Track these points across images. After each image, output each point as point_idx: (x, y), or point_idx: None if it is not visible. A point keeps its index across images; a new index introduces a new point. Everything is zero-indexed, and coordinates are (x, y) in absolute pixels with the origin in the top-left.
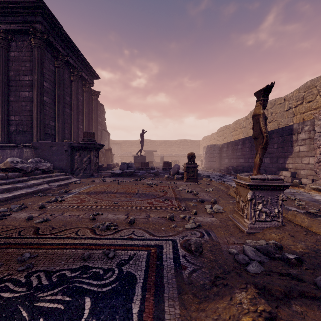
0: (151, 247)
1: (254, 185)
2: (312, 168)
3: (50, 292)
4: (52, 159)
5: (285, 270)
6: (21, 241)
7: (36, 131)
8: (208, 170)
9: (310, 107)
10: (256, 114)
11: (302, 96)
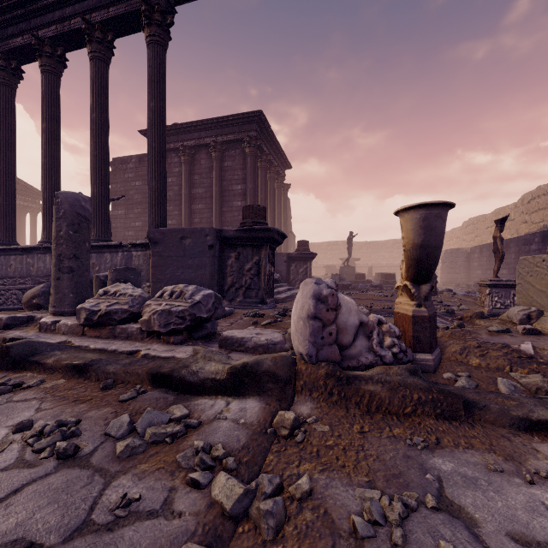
0: None
1: (491, 285)
2: None
3: None
4: None
5: None
6: None
7: None
8: (448, 286)
9: None
10: (494, 236)
11: None
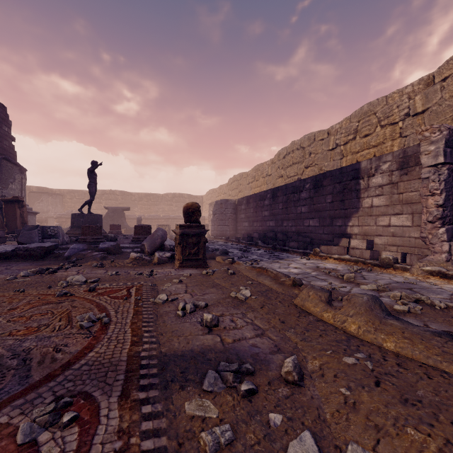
0: None
1: None
2: (395, 234)
3: None
4: None
5: None
6: None
7: None
8: (218, 240)
9: (368, 143)
10: None
11: (355, 127)
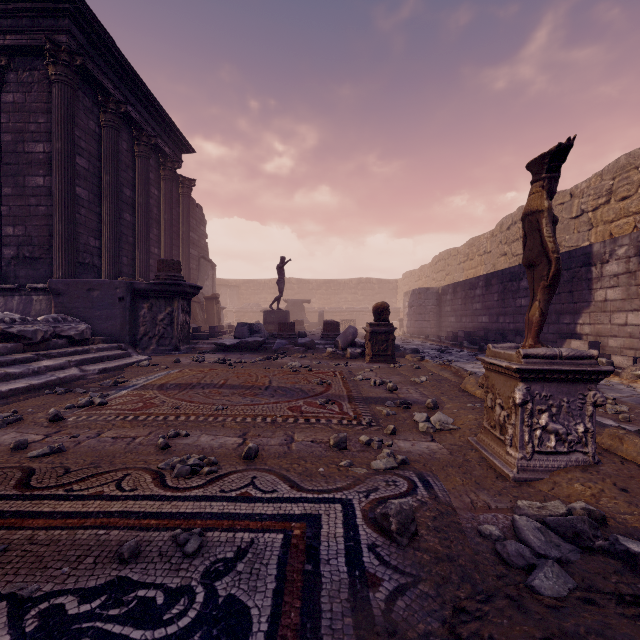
0: (292, 521)
1: (529, 372)
2: (632, 335)
3: None
4: (92, 315)
5: (626, 584)
6: None
7: (59, 257)
8: (416, 339)
9: (625, 210)
10: (533, 209)
11: (608, 186)
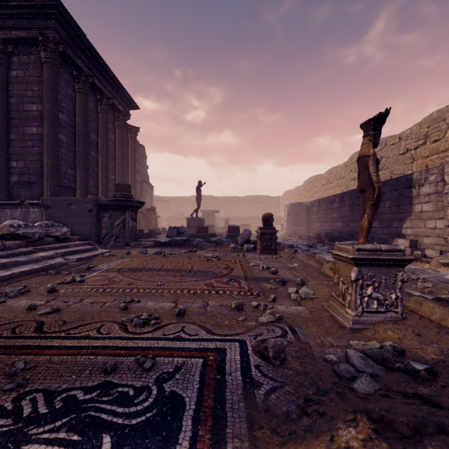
0: (208, 352)
1: (360, 260)
2: (439, 235)
3: (50, 426)
4: (70, 222)
5: (410, 388)
6: (14, 343)
7: (48, 182)
8: (292, 238)
9: (436, 149)
10: (363, 155)
11: (425, 132)
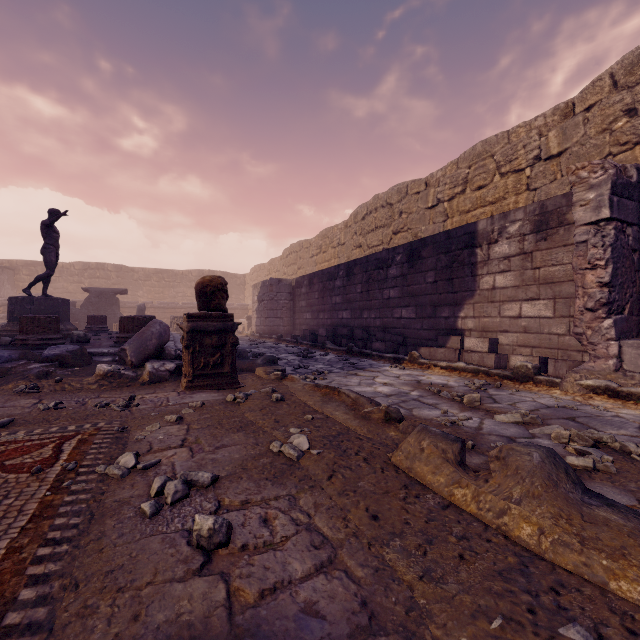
0: None
1: None
2: (528, 329)
3: None
4: None
5: None
6: None
7: None
8: (267, 339)
9: (482, 199)
10: None
11: (465, 175)
